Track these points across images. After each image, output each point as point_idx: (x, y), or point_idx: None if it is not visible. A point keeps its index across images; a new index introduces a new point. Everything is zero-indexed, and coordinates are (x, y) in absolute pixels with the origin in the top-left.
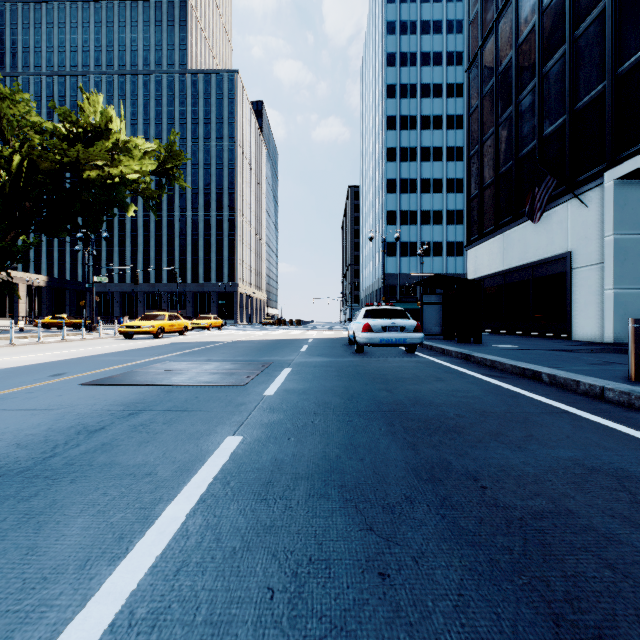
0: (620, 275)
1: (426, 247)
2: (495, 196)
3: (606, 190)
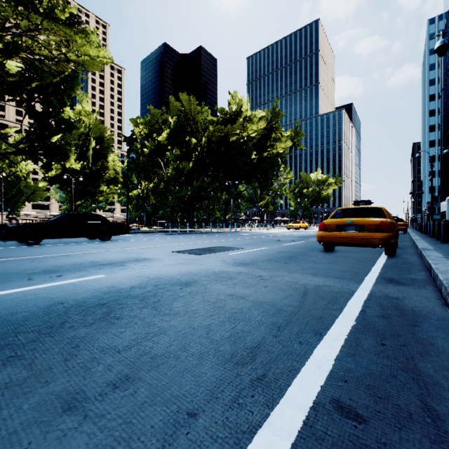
0: (448, 216)
1: (428, 201)
2: (442, 191)
3: (446, 201)
